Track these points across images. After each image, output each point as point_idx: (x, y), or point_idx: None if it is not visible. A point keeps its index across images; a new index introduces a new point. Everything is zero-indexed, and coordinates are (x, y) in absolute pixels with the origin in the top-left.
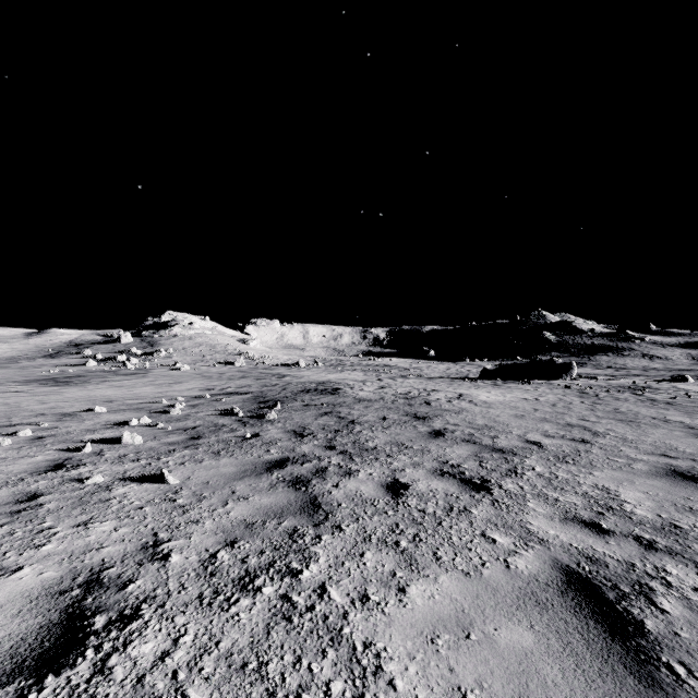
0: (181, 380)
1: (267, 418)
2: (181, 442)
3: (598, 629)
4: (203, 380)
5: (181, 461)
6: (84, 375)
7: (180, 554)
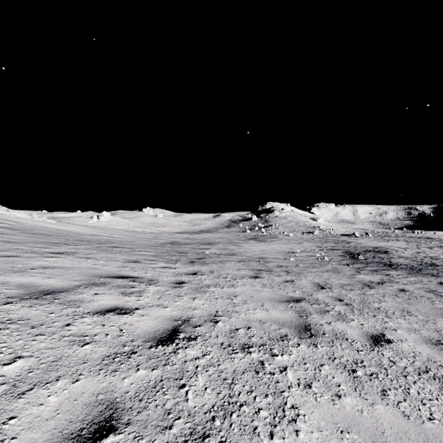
0: (299, 241)
1: (359, 258)
2: (339, 261)
3: (437, 283)
4: (309, 242)
5: (346, 264)
6: (257, 237)
7: (365, 271)
